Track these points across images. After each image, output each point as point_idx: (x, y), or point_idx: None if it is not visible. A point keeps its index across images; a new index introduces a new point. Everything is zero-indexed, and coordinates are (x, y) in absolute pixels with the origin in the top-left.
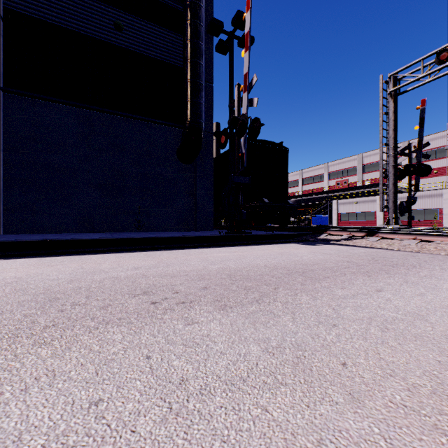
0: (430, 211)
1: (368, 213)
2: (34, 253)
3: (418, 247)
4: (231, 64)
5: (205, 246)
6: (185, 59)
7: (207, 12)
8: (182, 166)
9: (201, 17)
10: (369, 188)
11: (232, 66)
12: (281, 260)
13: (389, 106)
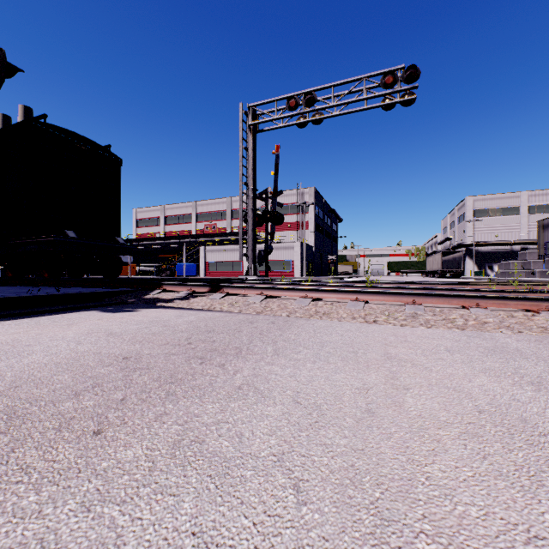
0: (285, 262)
1: (236, 263)
2: None
3: (263, 306)
4: None
5: None
6: None
7: None
8: None
9: None
10: (238, 236)
11: None
12: None
13: (249, 141)
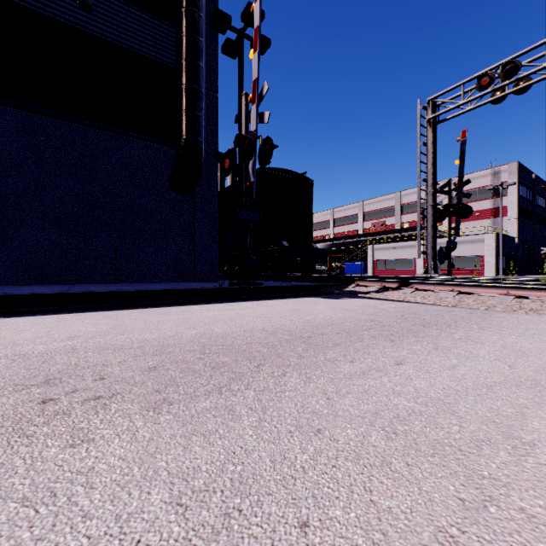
0: (471, 258)
1: (407, 261)
2: None
3: (456, 300)
4: (241, 70)
5: (198, 301)
6: (179, 57)
7: (210, 1)
8: (176, 198)
9: (201, 6)
10: (408, 232)
11: (242, 73)
12: (287, 320)
13: (428, 135)
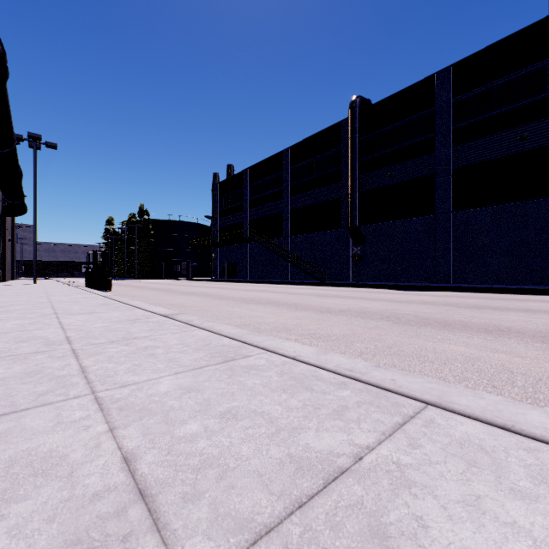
0: None
1: None
2: (462, 291)
3: None
4: None
5: None
6: None
7: None
8: None
9: None
10: None
11: None
12: None
13: None
